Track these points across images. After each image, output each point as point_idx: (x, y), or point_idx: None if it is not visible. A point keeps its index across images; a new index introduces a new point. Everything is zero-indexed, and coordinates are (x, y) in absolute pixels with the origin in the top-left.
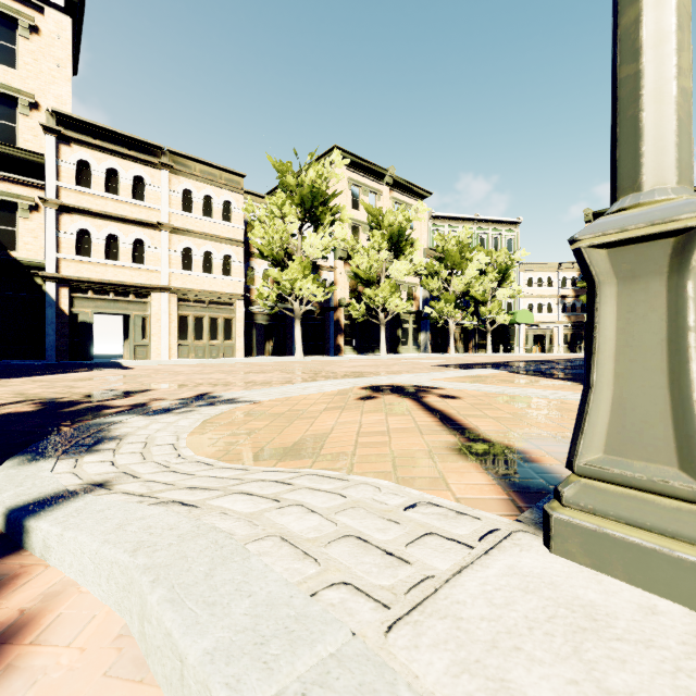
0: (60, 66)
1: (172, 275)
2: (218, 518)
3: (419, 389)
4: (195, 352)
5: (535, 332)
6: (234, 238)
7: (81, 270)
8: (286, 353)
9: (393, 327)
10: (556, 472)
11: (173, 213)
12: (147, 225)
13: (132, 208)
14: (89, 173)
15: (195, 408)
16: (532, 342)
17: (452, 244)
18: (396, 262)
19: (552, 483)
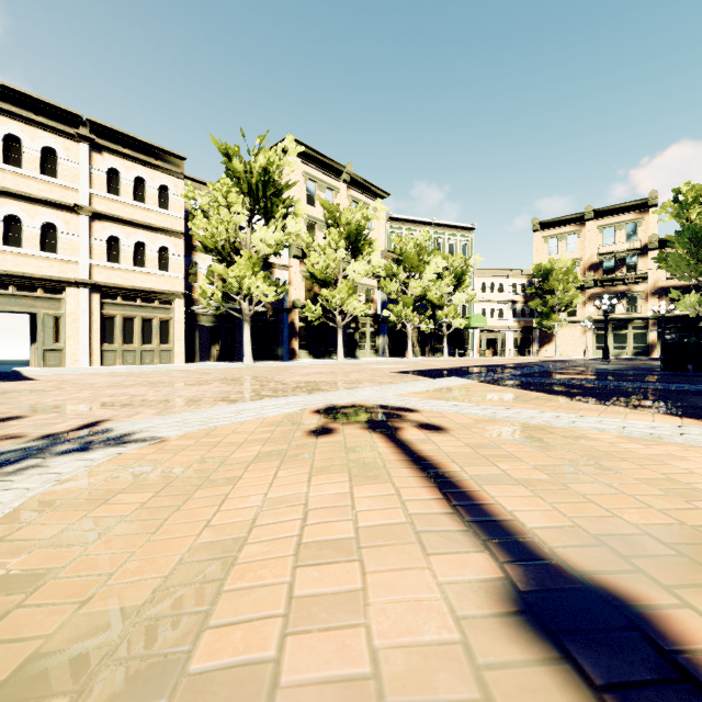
0: None
1: (93, 268)
2: None
3: (388, 413)
4: (123, 358)
5: (488, 336)
6: (172, 228)
7: None
8: (234, 359)
9: (350, 331)
10: None
11: (95, 195)
12: (60, 207)
13: (40, 185)
14: None
15: (46, 459)
16: (485, 345)
17: (411, 246)
18: (354, 262)
19: None
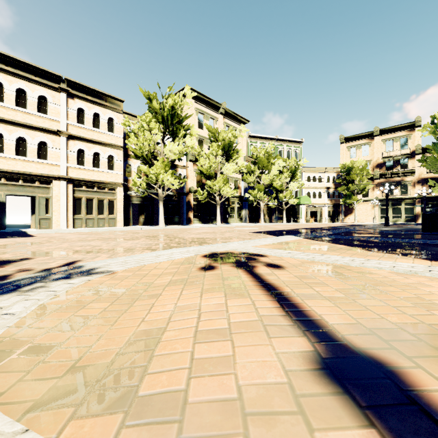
0: None
1: (69, 168)
2: None
3: (248, 257)
4: (86, 223)
5: (311, 209)
6: (116, 144)
7: None
8: (153, 224)
9: (225, 206)
10: None
11: (70, 124)
12: (49, 132)
13: (37, 118)
14: (2, 91)
15: (47, 283)
16: (309, 215)
17: (262, 153)
18: (227, 164)
19: None
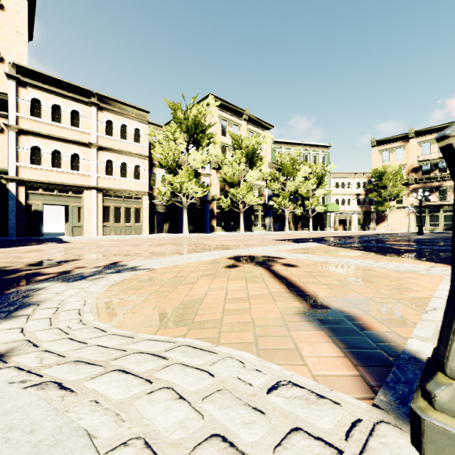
0: (19, 33)
1: (98, 178)
2: (87, 409)
3: (268, 259)
4: (114, 231)
5: (340, 217)
6: (141, 154)
7: (34, 174)
8: (177, 232)
9: (248, 214)
10: (387, 338)
11: (99, 136)
12: (81, 144)
13: (70, 132)
14: (40, 107)
15: (105, 275)
16: (338, 223)
17: (287, 159)
18: (250, 171)
19: (388, 351)
